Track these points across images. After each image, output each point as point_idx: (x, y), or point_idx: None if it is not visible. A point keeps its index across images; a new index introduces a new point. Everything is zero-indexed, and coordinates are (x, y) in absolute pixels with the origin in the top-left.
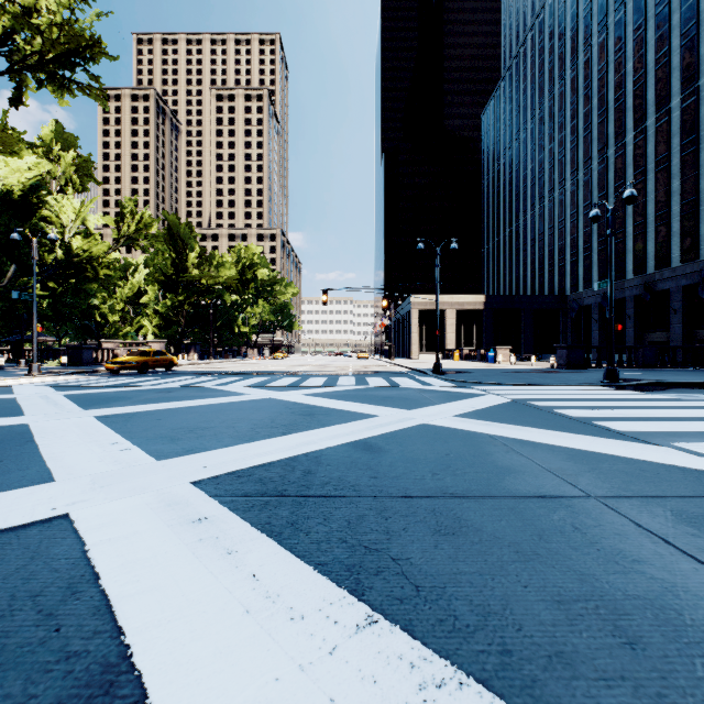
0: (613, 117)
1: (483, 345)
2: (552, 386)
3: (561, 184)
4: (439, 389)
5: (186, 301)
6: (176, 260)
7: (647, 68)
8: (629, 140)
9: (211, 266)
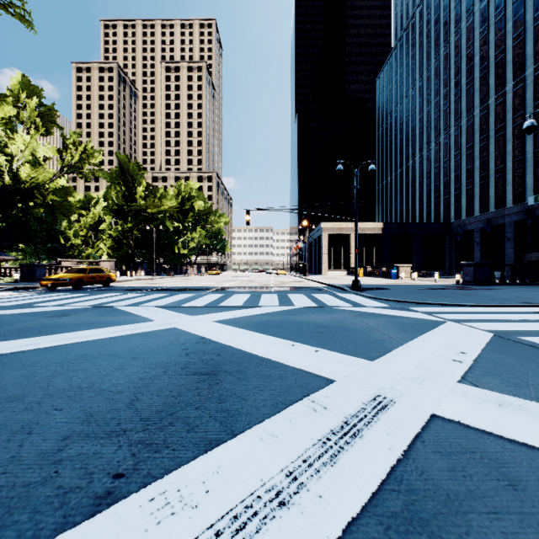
0: (493, 70)
1: (381, 264)
2: (498, 307)
3: (446, 130)
4: (376, 312)
5: (134, 227)
6: (126, 192)
7: (526, 26)
8: (509, 89)
9: (155, 198)
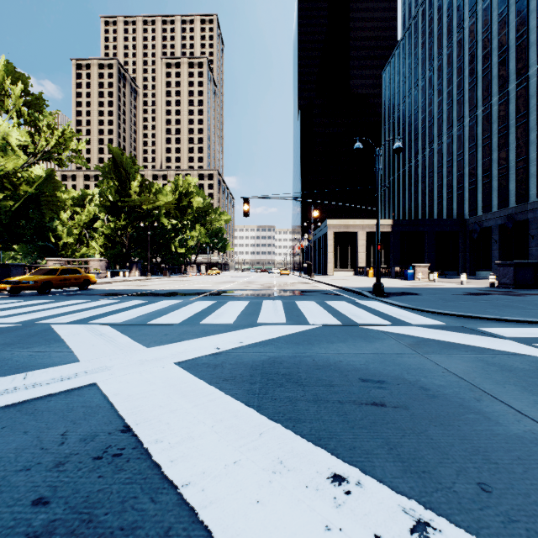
0: (514, 54)
1: (390, 263)
2: None
3: (459, 121)
4: (440, 339)
5: (128, 225)
6: (120, 187)
7: None
8: (533, 73)
9: (150, 193)
